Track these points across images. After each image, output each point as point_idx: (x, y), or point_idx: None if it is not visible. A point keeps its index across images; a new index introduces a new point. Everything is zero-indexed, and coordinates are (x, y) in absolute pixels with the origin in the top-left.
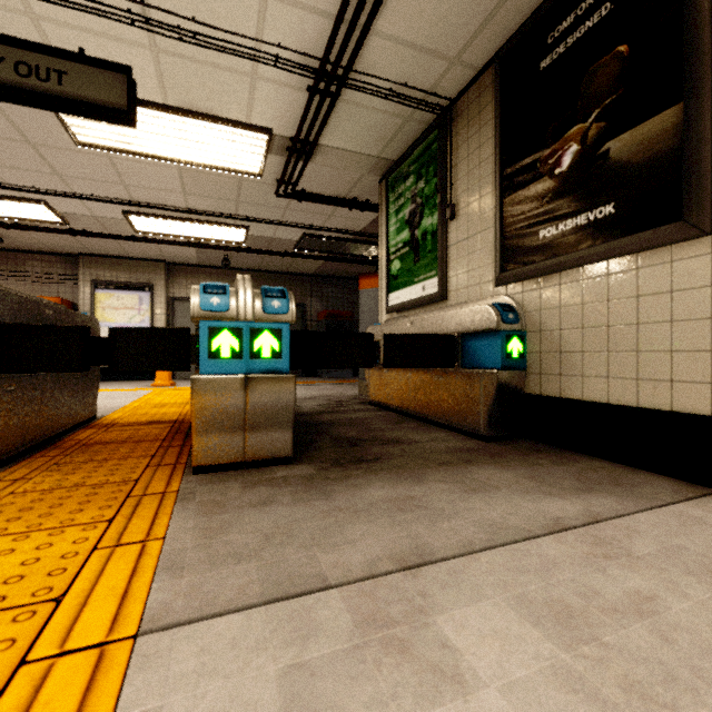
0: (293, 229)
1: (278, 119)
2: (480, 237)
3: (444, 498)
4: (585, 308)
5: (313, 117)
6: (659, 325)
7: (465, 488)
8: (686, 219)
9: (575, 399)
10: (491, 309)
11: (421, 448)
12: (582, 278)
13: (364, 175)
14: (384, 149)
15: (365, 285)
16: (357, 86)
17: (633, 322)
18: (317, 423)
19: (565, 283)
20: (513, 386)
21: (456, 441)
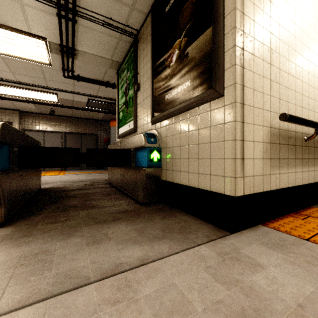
0: (82, 96)
1: (48, 32)
2: (147, 99)
3: (66, 251)
4: (181, 136)
5: (65, 32)
6: (206, 144)
7: (90, 241)
8: (213, 87)
9: (178, 183)
10: (142, 136)
11: (100, 211)
12: (180, 120)
13: (107, 69)
14: (113, 55)
15: (113, 124)
16: (84, 16)
17: (197, 143)
18: (64, 196)
19: (174, 122)
20: (154, 176)
21: (126, 205)
